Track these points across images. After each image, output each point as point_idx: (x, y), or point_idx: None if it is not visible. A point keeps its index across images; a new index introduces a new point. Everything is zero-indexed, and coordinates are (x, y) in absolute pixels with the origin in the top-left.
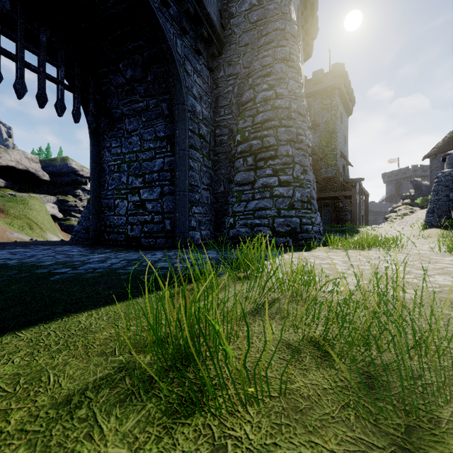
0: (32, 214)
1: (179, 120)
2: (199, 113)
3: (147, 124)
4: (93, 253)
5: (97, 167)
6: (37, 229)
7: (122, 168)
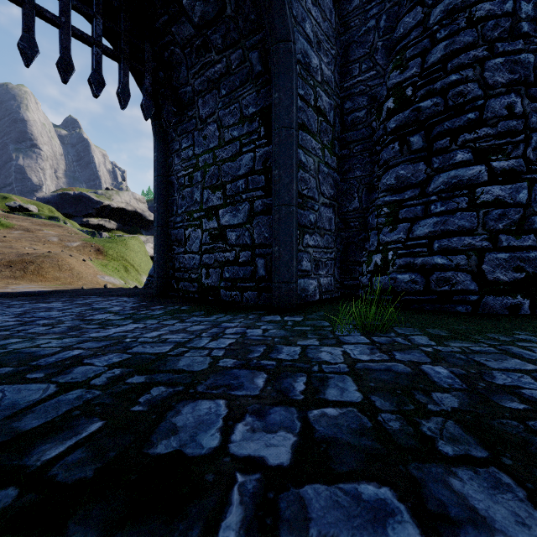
0: (129, 256)
1: (279, 72)
2: (316, 70)
3: (228, 98)
4: (126, 319)
5: (163, 182)
6: (133, 272)
7: (194, 178)
